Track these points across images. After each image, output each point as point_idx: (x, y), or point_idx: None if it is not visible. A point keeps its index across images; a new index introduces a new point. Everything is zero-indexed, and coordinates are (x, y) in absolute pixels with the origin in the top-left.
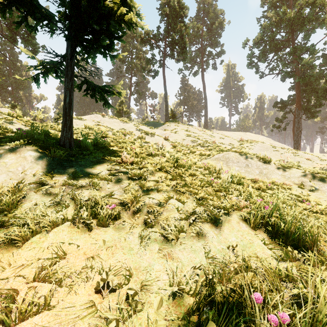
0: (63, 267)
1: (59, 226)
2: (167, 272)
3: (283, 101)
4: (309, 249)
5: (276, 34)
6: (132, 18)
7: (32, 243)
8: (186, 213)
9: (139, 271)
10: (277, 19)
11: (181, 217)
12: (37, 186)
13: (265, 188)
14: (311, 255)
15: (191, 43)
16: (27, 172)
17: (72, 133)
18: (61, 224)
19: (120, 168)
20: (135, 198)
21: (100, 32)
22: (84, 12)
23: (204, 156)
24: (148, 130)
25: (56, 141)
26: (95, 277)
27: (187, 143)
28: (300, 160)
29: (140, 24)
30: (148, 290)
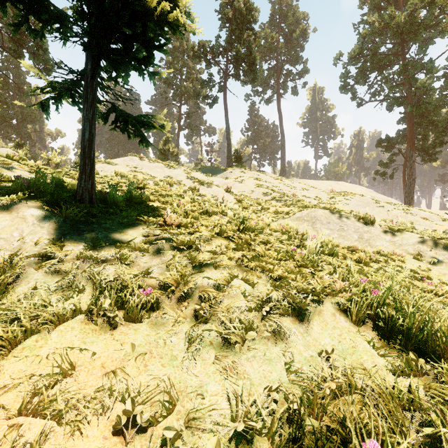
0: (67, 390)
1: (67, 321)
2: (228, 396)
3: (389, 139)
4: (442, 357)
5: (380, 46)
6: (178, 18)
7: (25, 349)
8: (256, 300)
9: (184, 394)
10: (382, 25)
11: (249, 307)
12: (39, 260)
13: (369, 261)
14: (445, 367)
15: (262, 59)
16: (26, 240)
17: (93, 183)
18: (71, 318)
19: (161, 233)
20: (182, 278)
21: (134, 38)
22: (109, 8)
23: (281, 215)
24: (203, 178)
25: (72, 194)
26: (117, 405)
27: (258, 196)
28: (413, 220)
29: (190, 27)
30: (199, 429)
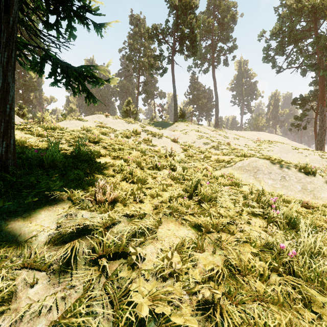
0: None
1: None
2: None
3: (303, 98)
4: None
5: (296, 24)
6: None
7: None
8: None
9: None
10: (298, 6)
11: None
12: None
13: None
14: None
15: (201, 39)
16: None
17: (10, 144)
18: None
19: (80, 224)
20: None
21: None
22: None
23: (223, 163)
24: (155, 130)
25: None
26: None
27: (199, 145)
28: None
29: None
30: None
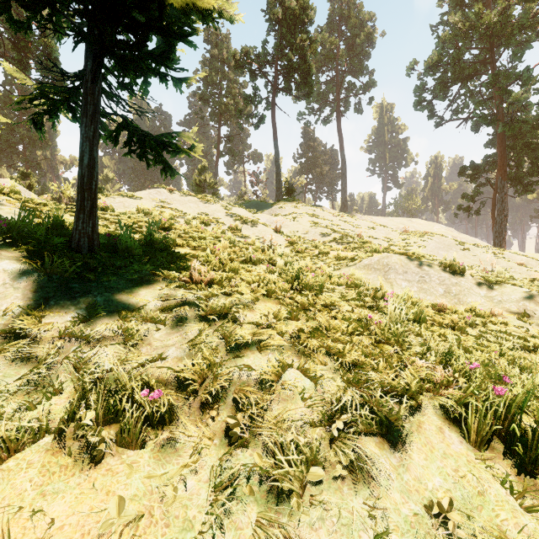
0: None
1: (24, 449)
2: None
3: (475, 166)
4: None
5: (463, 53)
6: None
7: None
8: (321, 407)
9: None
10: (466, 26)
11: (310, 419)
12: (4, 339)
13: (464, 326)
14: None
15: (319, 70)
16: None
17: (95, 224)
18: (30, 444)
19: (184, 295)
20: (210, 367)
21: (148, 25)
22: None
23: (344, 261)
24: (247, 214)
25: (67, 240)
26: None
27: (314, 237)
28: (507, 266)
29: (226, 12)
30: None
